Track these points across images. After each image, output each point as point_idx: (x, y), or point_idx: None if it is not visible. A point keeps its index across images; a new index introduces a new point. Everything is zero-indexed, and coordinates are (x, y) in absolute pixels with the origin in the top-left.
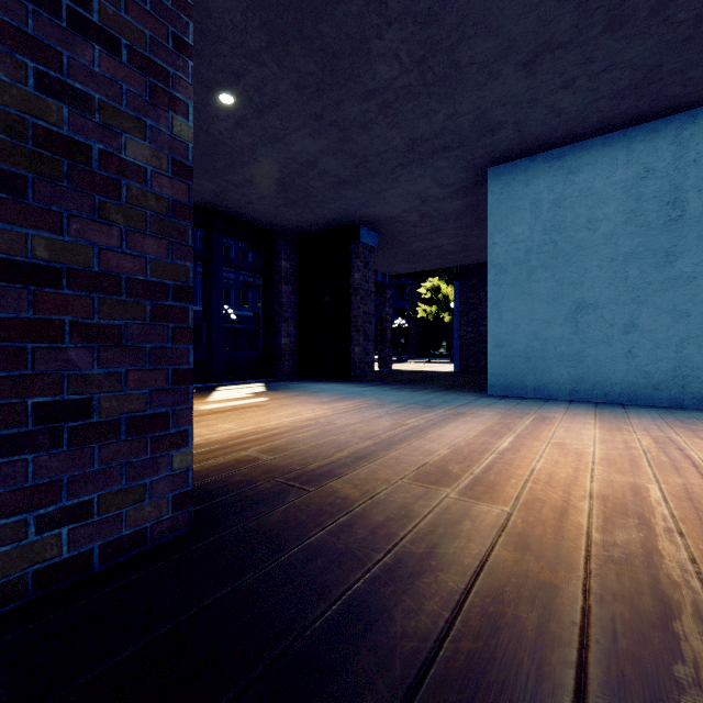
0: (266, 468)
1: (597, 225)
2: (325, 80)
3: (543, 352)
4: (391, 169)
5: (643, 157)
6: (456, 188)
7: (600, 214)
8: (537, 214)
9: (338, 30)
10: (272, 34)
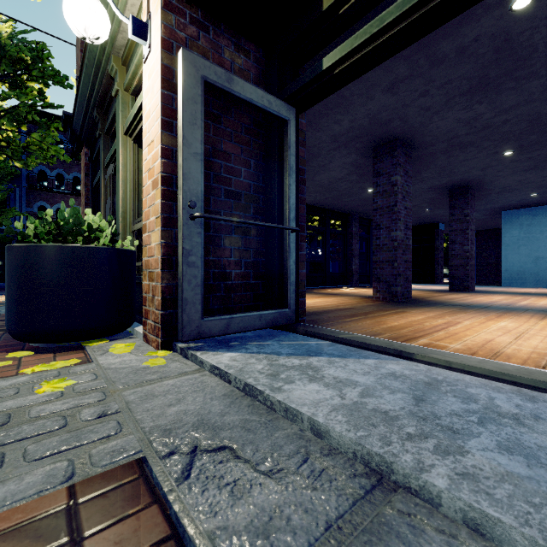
0: None
1: (543, 233)
2: None
3: (523, 272)
4: None
5: None
6: (487, 214)
7: (544, 230)
8: (521, 228)
9: None
10: None
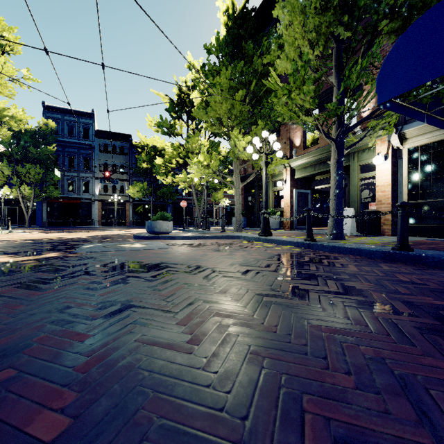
0: None
1: None
2: None
3: None
4: None
5: None
6: None
7: None
8: None
9: None
10: None
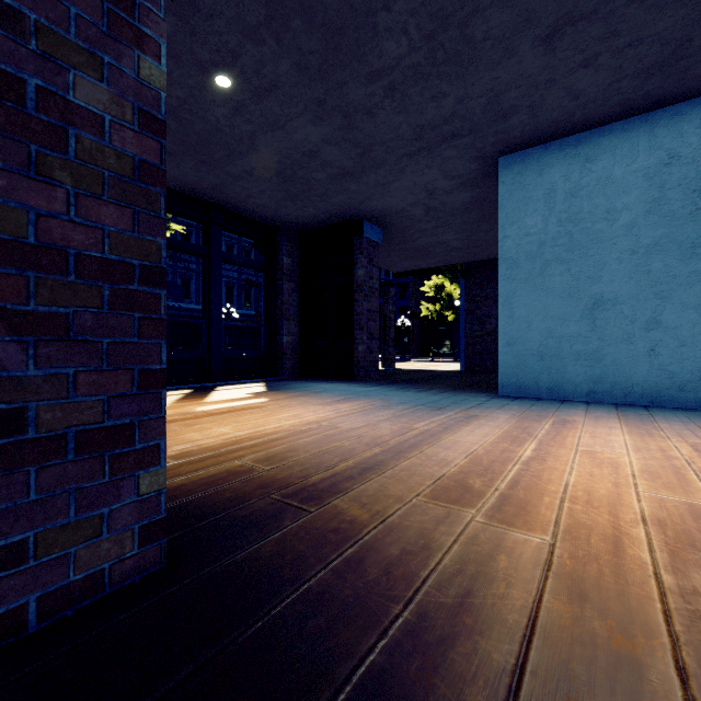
0: (261, 481)
1: (616, 216)
2: (328, 60)
3: (557, 350)
4: (397, 159)
5: (666, 142)
6: (464, 179)
7: (619, 204)
8: (551, 205)
9: (342, 1)
10: (271, 7)
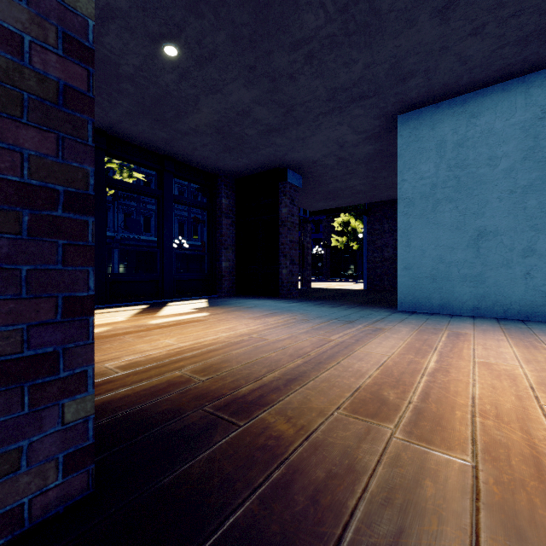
0: (196, 393)
1: (497, 162)
2: (257, 31)
3: (447, 273)
4: (314, 117)
5: (540, 100)
6: (369, 134)
7: (500, 152)
8: (442, 154)
9: None
10: None
